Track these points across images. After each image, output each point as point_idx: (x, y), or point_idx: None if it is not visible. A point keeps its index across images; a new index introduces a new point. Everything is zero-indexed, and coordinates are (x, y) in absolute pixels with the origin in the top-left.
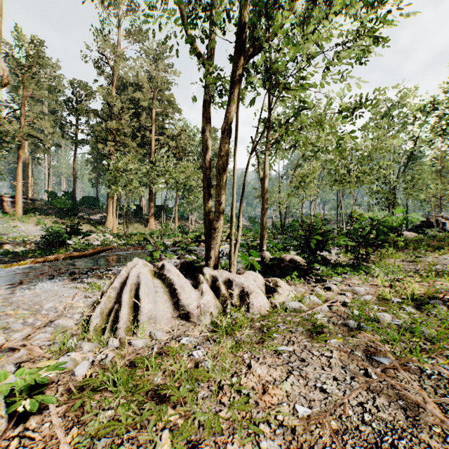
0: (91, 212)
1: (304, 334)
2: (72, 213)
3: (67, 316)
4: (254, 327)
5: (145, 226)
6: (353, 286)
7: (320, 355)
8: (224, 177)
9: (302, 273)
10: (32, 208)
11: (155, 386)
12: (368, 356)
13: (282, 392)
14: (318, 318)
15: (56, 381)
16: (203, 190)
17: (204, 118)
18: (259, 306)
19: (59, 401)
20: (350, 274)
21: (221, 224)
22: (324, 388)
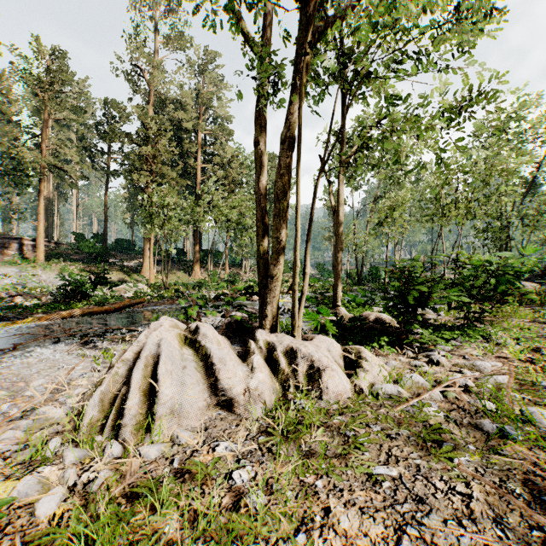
0: (125, 257)
1: (411, 442)
2: (102, 259)
3: (59, 401)
4: (330, 427)
5: (189, 274)
6: (471, 359)
7: (449, 490)
8: (285, 205)
9: (393, 338)
10: (56, 252)
11: None
12: (535, 494)
13: None
14: (429, 413)
15: (4, 524)
16: (257, 224)
17: (258, 125)
18: (337, 391)
19: None
20: (462, 341)
21: (280, 269)
22: None
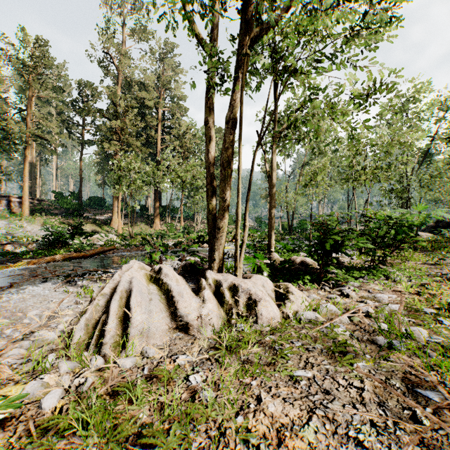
0: (97, 212)
1: (323, 353)
2: (78, 213)
3: (51, 326)
4: (263, 343)
5: (151, 226)
6: (374, 292)
7: (348, 385)
8: (229, 172)
9: (314, 277)
10: (39, 208)
11: (138, 428)
12: (410, 387)
13: (304, 444)
14: (338, 332)
15: (18, 415)
16: (207, 186)
17: (208, 108)
18: (269, 317)
19: (13, 449)
20: (368, 278)
21: (226, 223)
22: (360, 439)
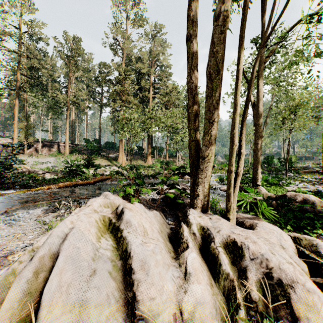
0: (110, 152)
1: None
2: (97, 153)
3: None
4: None
5: (145, 161)
6: None
7: None
8: (218, 84)
9: None
10: (75, 149)
11: None
12: None
13: None
14: None
15: None
16: (188, 110)
17: (189, 21)
18: None
19: None
20: None
21: (212, 150)
22: None
